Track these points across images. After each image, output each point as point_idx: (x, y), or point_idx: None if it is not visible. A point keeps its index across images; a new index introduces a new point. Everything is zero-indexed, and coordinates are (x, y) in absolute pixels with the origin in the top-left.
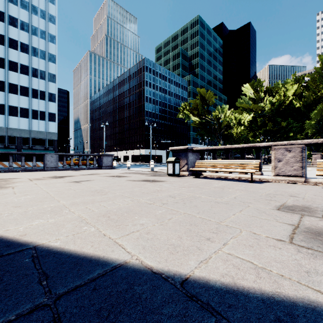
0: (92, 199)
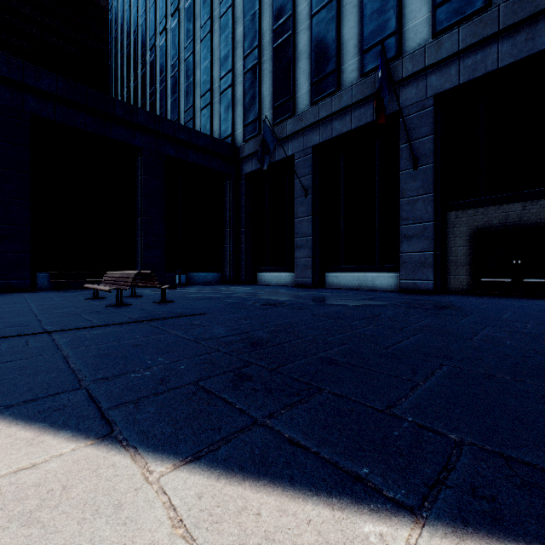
0: None
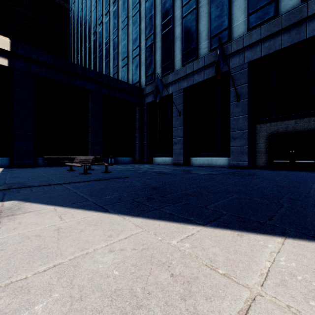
0: None
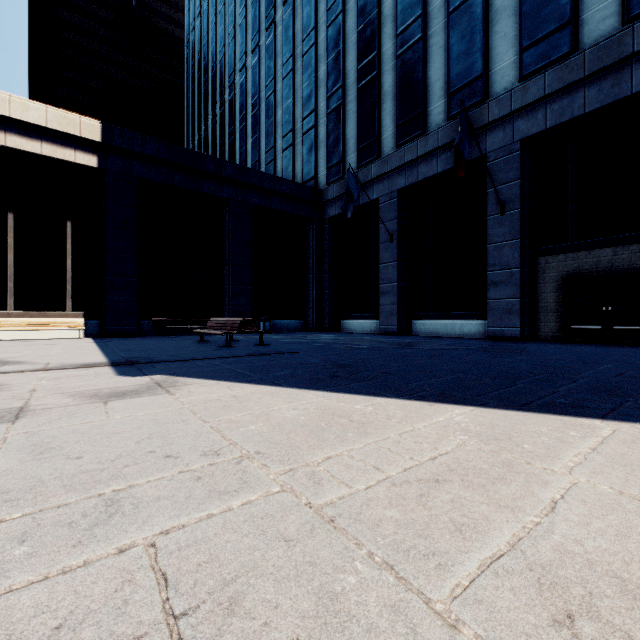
0: (503, 501)
